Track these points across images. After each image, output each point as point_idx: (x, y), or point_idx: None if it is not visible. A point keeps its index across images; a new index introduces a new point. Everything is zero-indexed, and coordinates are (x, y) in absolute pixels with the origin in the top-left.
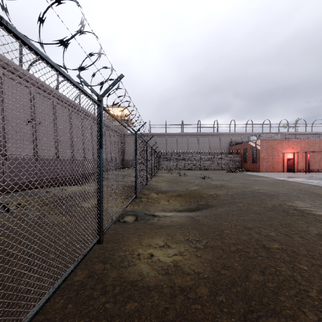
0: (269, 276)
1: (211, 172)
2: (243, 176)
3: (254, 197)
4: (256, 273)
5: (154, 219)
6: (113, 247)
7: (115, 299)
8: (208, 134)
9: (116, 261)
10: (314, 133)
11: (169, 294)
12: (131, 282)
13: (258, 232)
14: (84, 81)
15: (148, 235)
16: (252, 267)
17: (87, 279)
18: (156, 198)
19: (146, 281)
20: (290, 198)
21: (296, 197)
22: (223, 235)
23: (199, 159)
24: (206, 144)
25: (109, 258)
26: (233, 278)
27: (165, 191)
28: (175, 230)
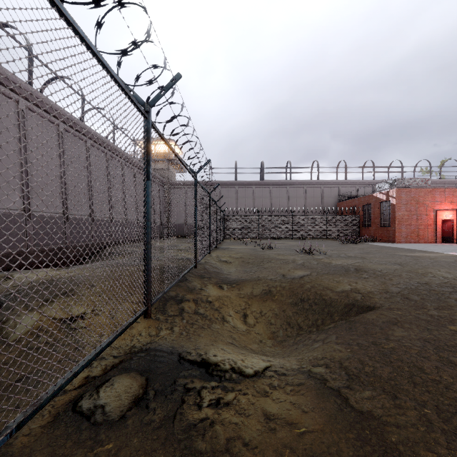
0: None
1: (314, 243)
2: (378, 249)
3: None
4: None
5: (201, 396)
6: None
7: None
8: (303, 183)
9: None
10: None
11: None
12: None
13: None
14: None
15: None
16: None
17: None
18: (217, 300)
19: None
20: None
21: None
22: None
23: (290, 221)
24: (300, 199)
25: None
26: None
27: (237, 281)
28: None
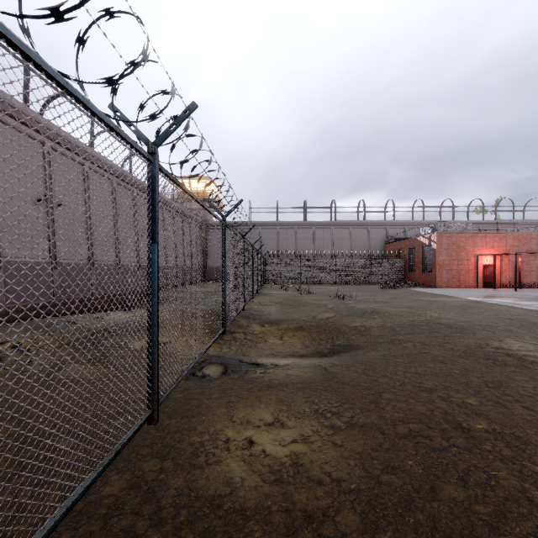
0: (476, 489)
1: (354, 288)
2: (410, 294)
3: (431, 332)
4: (450, 482)
5: (256, 371)
6: (180, 426)
7: (178, 537)
8: (349, 224)
9: (185, 454)
10: (528, 222)
11: (284, 527)
12: (209, 499)
13: (445, 398)
14: (122, 116)
15: (244, 402)
16: (441, 469)
17: (127, 493)
18: (261, 334)
19: (238, 497)
20: (495, 334)
21: (506, 332)
22: (381, 403)
23: (333, 265)
24: (345, 241)
25: (171, 449)
26: (406, 493)
27: (276, 321)
28: (293, 392)
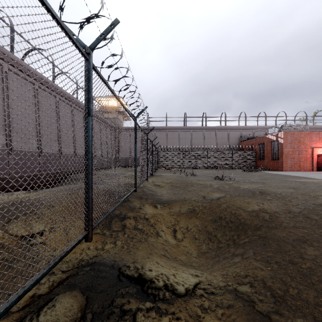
0: None
1: (224, 171)
2: (272, 176)
3: None
4: None
5: None
6: None
7: None
8: (215, 128)
9: None
10: None
11: None
12: None
13: None
14: None
15: None
16: None
17: None
18: (152, 217)
19: None
20: None
21: None
22: None
23: (206, 156)
24: (212, 140)
25: None
26: None
27: (168, 201)
28: None
